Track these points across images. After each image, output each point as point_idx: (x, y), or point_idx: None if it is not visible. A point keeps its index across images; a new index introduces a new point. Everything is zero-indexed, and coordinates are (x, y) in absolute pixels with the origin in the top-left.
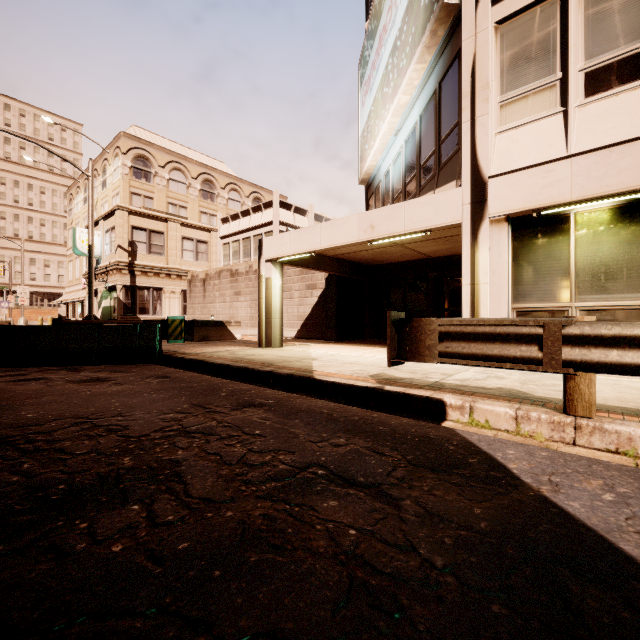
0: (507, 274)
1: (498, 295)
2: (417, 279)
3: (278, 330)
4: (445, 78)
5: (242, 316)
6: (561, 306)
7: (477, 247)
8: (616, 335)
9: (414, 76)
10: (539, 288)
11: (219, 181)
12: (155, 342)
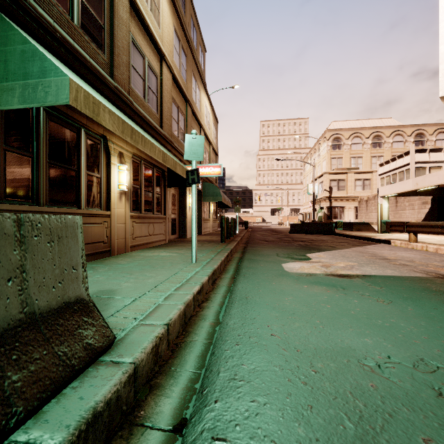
0: None
1: None
2: None
3: None
4: None
5: None
6: None
7: None
8: (411, 225)
9: None
10: None
11: (385, 133)
12: (332, 228)
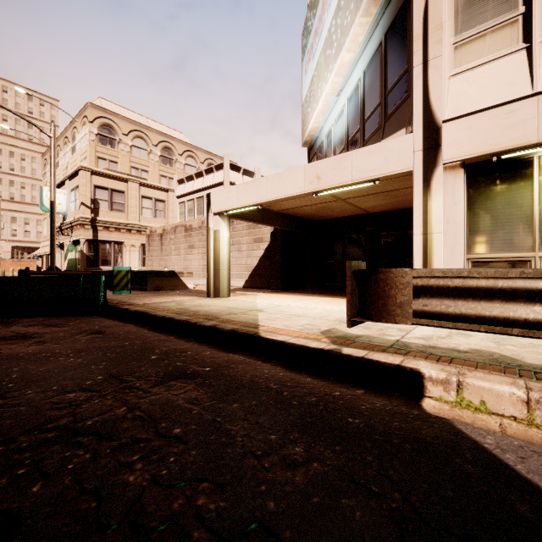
0: (463, 223)
1: (453, 245)
2: (356, 233)
3: (226, 281)
4: (392, 28)
5: (195, 267)
6: (523, 256)
7: (430, 195)
8: None
9: (359, 31)
10: (497, 237)
11: (177, 148)
12: (99, 293)
